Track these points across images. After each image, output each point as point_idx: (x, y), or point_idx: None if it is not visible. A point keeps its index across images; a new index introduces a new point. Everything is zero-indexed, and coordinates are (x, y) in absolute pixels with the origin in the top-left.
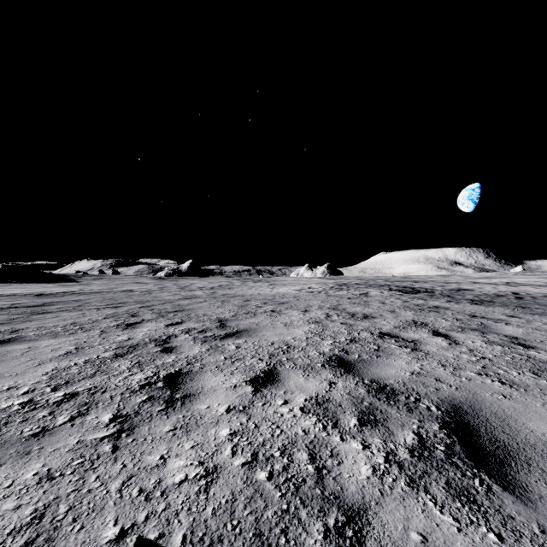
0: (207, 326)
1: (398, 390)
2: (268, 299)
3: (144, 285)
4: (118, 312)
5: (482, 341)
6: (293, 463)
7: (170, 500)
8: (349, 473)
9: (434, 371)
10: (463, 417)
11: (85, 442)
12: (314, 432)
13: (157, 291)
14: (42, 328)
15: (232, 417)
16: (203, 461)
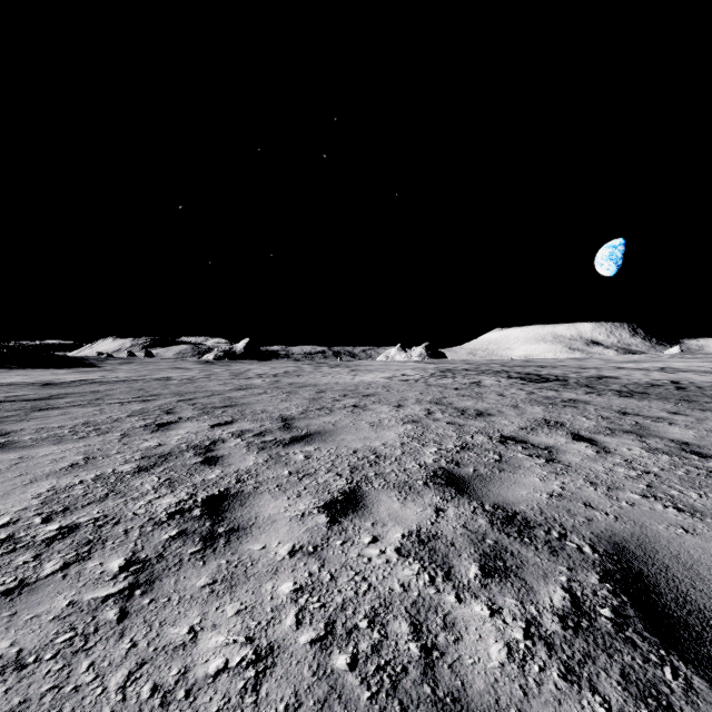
0: (266, 427)
1: (534, 520)
2: (349, 390)
3: (186, 372)
4: (148, 407)
5: (641, 448)
6: (388, 640)
7: (199, 705)
8: (472, 656)
9: (581, 492)
10: (632, 563)
11: (80, 604)
12: (416, 587)
13: (203, 379)
14: (42, 430)
15: (298, 563)
16: (253, 636)
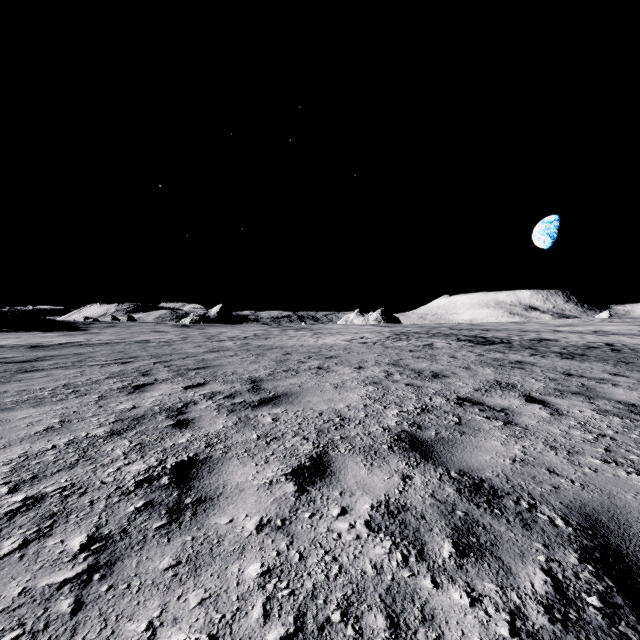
0: (236, 389)
1: (501, 488)
2: (313, 352)
3: (164, 335)
4: (126, 369)
5: (592, 410)
6: (363, 638)
7: None
8: None
9: (543, 456)
10: (608, 538)
11: (33, 592)
12: (390, 568)
13: (179, 341)
14: (24, 392)
15: (266, 540)
16: (217, 633)
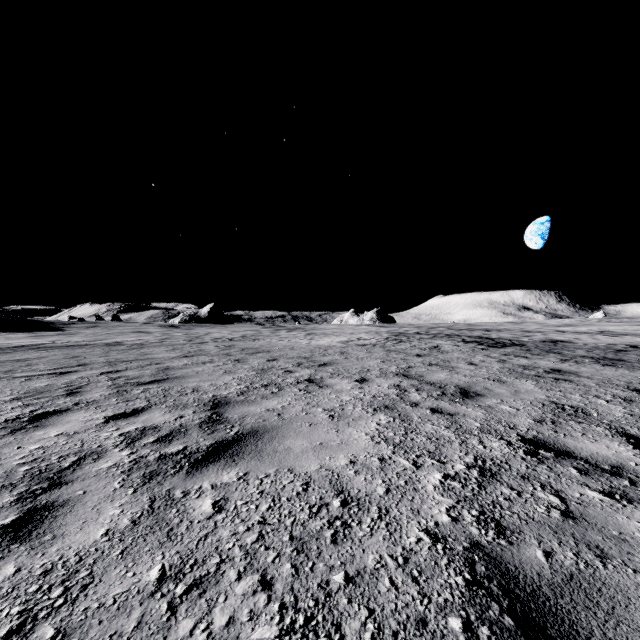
0: (183, 422)
1: None
2: (304, 357)
3: (144, 336)
4: (54, 384)
5: None
6: None
7: None
8: None
9: None
10: None
11: None
12: None
13: (155, 343)
14: None
15: None
16: None
